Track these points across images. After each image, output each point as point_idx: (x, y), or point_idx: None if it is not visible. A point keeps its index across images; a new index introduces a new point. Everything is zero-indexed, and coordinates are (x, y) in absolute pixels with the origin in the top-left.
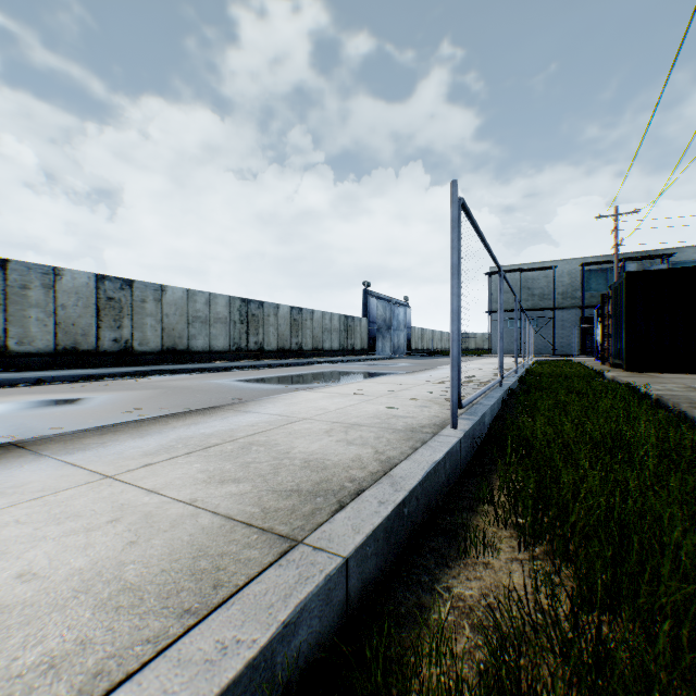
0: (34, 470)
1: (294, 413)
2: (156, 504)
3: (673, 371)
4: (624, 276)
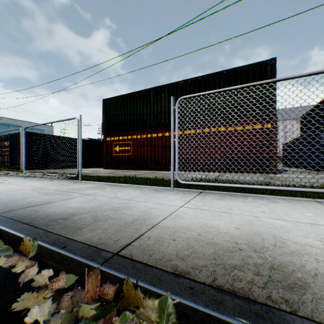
0: (70, 201)
1: (21, 189)
2: (112, 190)
3: (43, 169)
4: (27, 133)
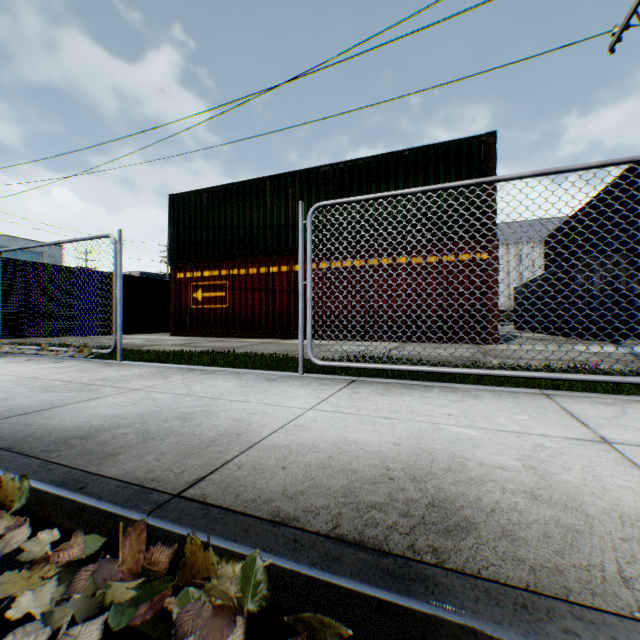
0: (97, 403)
1: None
2: (184, 380)
3: (39, 336)
4: (3, 260)
